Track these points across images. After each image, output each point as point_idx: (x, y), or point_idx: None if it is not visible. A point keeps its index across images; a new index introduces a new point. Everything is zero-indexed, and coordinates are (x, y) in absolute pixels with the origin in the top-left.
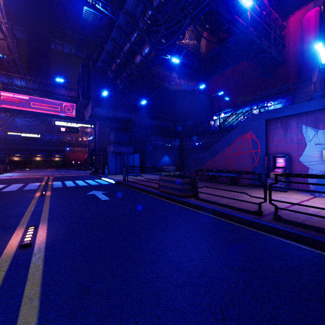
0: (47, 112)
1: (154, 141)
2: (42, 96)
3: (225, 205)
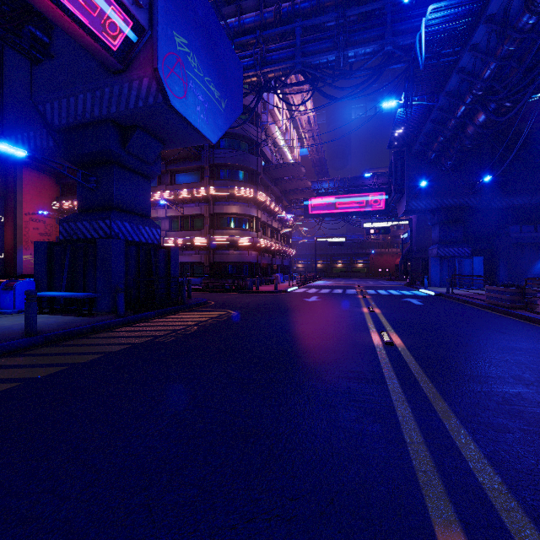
0: (351, 211)
1: (515, 234)
2: (347, 192)
3: None
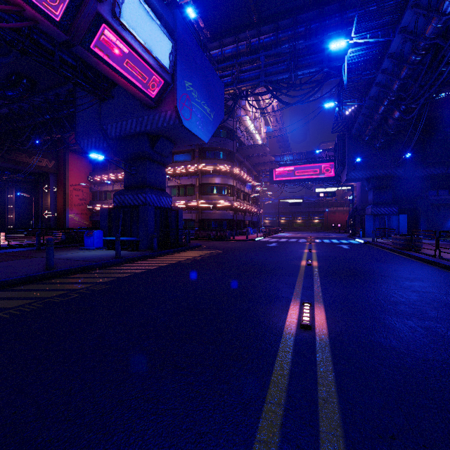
0: (308, 178)
1: (433, 197)
2: (304, 163)
3: (423, 253)
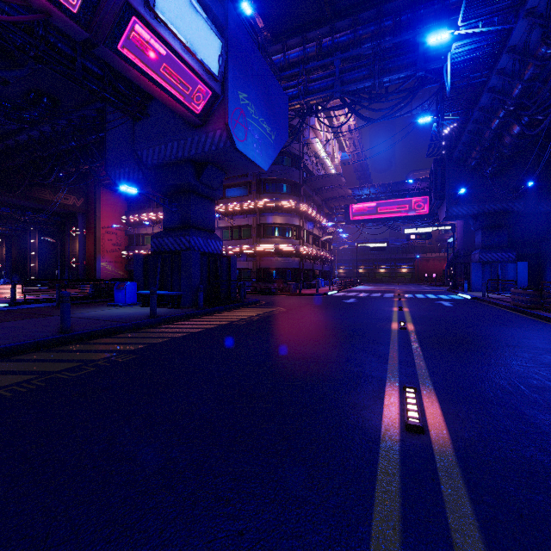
0: (394, 216)
1: None
2: (388, 198)
3: None
